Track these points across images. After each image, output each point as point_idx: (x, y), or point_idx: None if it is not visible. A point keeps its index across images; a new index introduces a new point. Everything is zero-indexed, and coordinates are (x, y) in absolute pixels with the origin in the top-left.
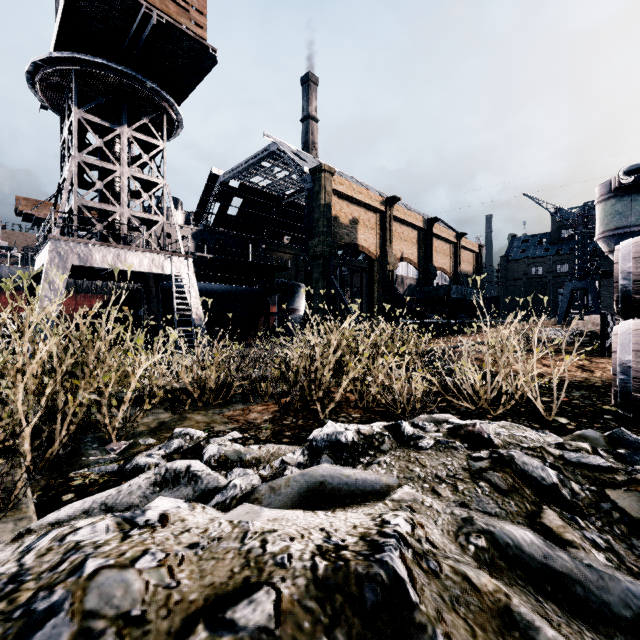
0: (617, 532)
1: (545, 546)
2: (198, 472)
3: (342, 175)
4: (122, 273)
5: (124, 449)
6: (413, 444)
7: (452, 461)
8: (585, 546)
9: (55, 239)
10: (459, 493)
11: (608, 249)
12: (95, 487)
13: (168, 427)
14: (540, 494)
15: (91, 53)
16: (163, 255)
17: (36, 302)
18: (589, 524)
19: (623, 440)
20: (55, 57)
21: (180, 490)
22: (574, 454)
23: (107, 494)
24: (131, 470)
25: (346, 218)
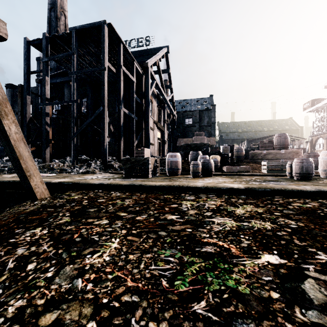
0: None
1: None
2: None
3: None
4: None
5: None
6: None
7: None
8: None
9: None
10: None
11: None
12: None
13: None
14: None
15: None
16: None
17: None
18: None
19: None
20: None
21: None
22: None
23: None
24: None
25: None
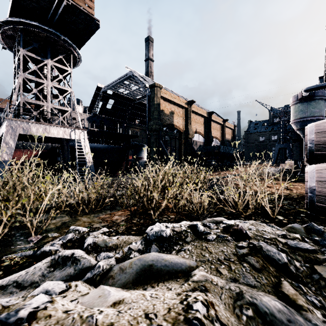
0: (324, 294)
1: (288, 312)
2: (78, 257)
3: (166, 89)
4: (48, 138)
5: (39, 240)
6: (204, 237)
7: (227, 249)
8: (310, 308)
9: (9, 119)
10: (232, 272)
11: (296, 128)
12: (16, 266)
13: (67, 225)
14: (278, 270)
15: (30, 19)
16: (70, 129)
17: None
18: (308, 289)
19: (313, 229)
20: (10, 20)
21: (66, 270)
22: (293, 242)
23: (19, 275)
24: (40, 255)
25: (168, 111)
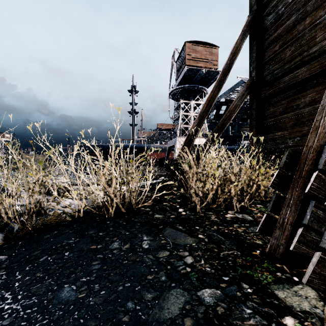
0: None
1: None
2: None
3: None
4: None
5: None
6: None
7: None
8: None
9: (178, 137)
10: None
11: None
12: None
13: None
14: None
15: (184, 83)
16: (203, 138)
17: (174, 154)
18: None
19: None
20: (177, 88)
21: None
22: None
23: None
24: None
25: None
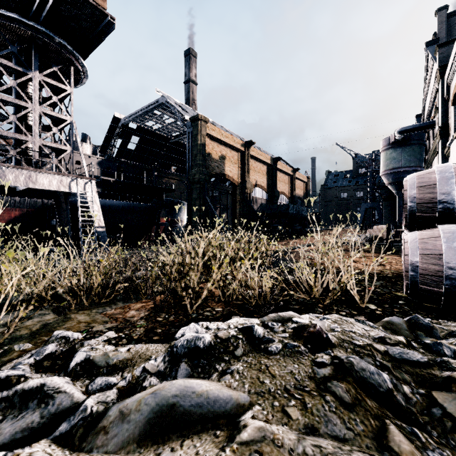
0: (453, 444)
1: None
2: (52, 391)
3: (214, 124)
4: (36, 191)
5: None
6: (264, 348)
7: (299, 369)
8: None
9: None
10: (308, 413)
11: (388, 182)
12: None
13: (49, 329)
14: (380, 403)
15: (5, 8)
16: (70, 177)
17: None
18: (428, 437)
19: (419, 324)
20: None
21: (25, 418)
22: (396, 350)
23: None
24: None
25: (217, 155)
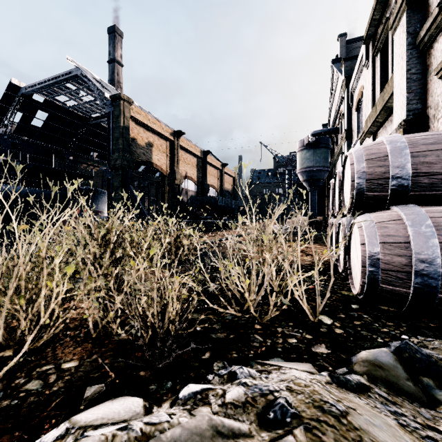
0: None
1: None
2: None
3: (141, 108)
4: None
5: None
6: None
7: None
8: None
9: None
10: None
11: (303, 179)
12: None
13: None
14: None
15: None
16: None
17: None
18: None
19: (418, 361)
20: None
21: None
22: None
23: None
24: None
25: (143, 141)
